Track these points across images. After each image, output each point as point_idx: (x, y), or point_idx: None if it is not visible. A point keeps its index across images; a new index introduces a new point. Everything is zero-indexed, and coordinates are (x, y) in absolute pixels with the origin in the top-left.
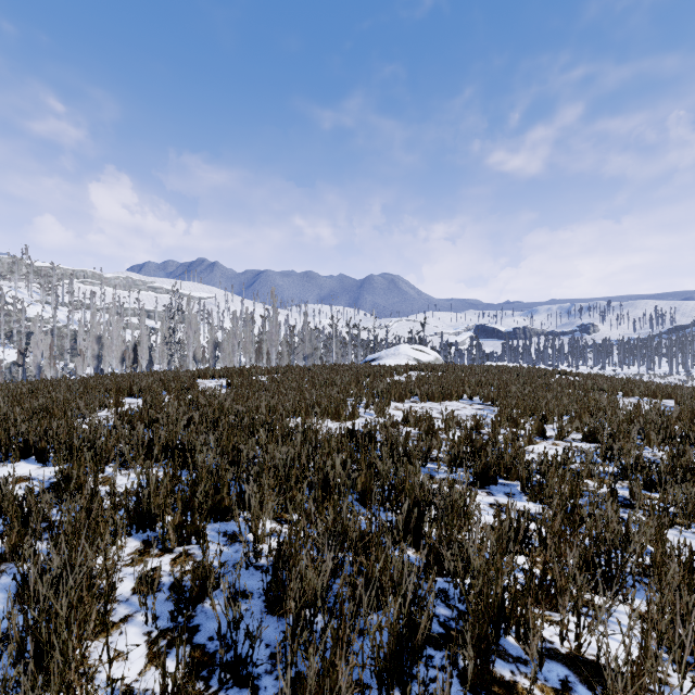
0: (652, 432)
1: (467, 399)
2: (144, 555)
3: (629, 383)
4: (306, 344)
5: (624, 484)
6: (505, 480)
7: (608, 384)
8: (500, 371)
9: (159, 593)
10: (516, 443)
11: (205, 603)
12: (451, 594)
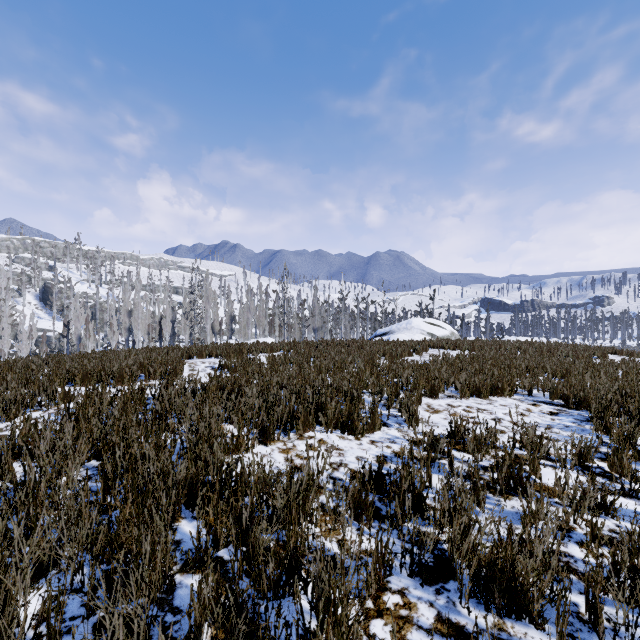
0: None
1: (522, 392)
2: None
3: None
4: (316, 318)
5: None
6: None
7: None
8: (538, 350)
9: None
10: None
11: None
12: None
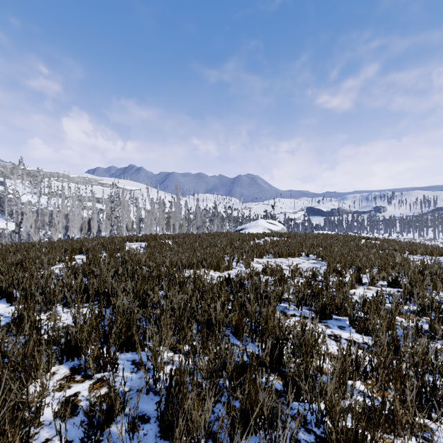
0: (438, 281)
1: (305, 256)
2: (70, 381)
3: (413, 245)
4: (198, 219)
5: (423, 320)
6: (337, 316)
7: (399, 246)
8: (325, 237)
9: (76, 417)
10: (343, 288)
11: (111, 427)
12: (308, 418)
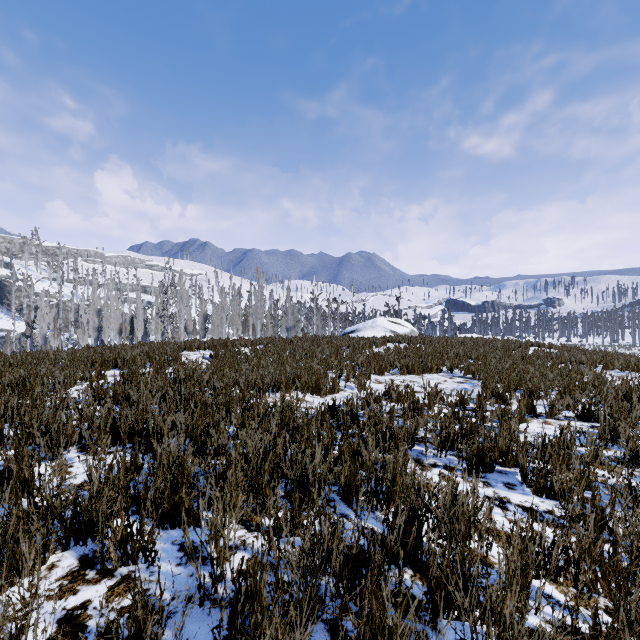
0: None
1: (447, 371)
2: (77, 581)
3: (607, 356)
4: (289, 317)
5: (636, 473)
6: (501, 466)
7: (587, 357)
8: (475, 343)
9: None
10: (508, 423)
11: None
12: None
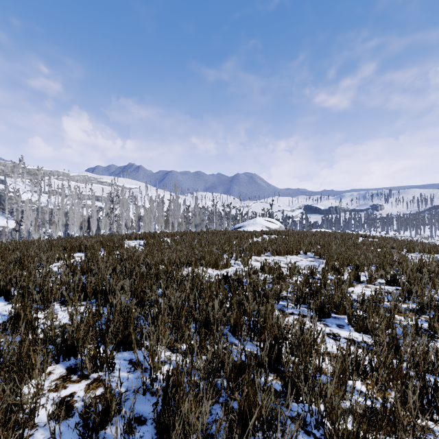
0: (437, 279)
1: (303, 254)
2: (66, 381)
3: (410, 243)
4: (197, 217)
5: (422, 318)
6: (335, 314)
7: (397, 244)
8: (323, 235)
9: (71, 418)
10: (341, 287)
11: (107, 429)
12: (307, 420)
